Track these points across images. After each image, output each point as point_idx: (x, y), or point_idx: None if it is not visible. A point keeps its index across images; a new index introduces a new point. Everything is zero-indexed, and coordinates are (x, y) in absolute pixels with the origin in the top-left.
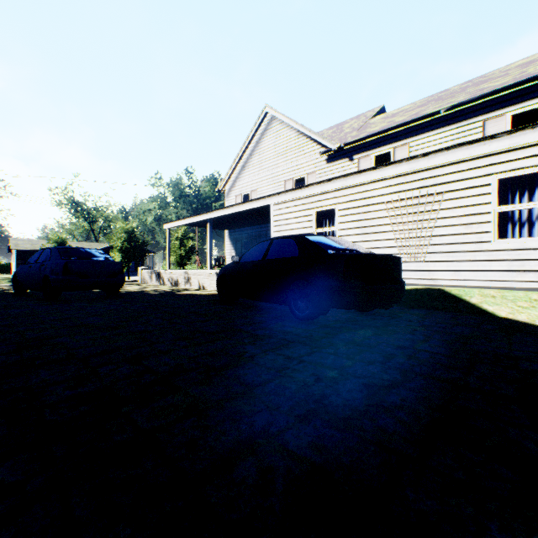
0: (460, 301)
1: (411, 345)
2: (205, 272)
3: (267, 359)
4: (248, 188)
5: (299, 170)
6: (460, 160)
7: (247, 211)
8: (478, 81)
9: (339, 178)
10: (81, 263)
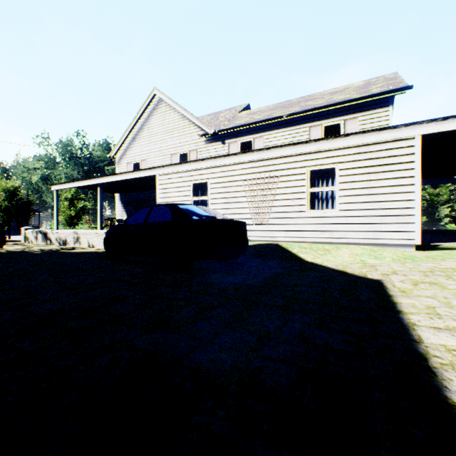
0: (287, 251)
1: (242, 282)
2: (95, 232)
3: (137, 298)
4: (138, 158)
5: (183, 147)
6: (289, 155)
7: (136, 178)
8: (308, 98)
9: (210, 159)
10: None
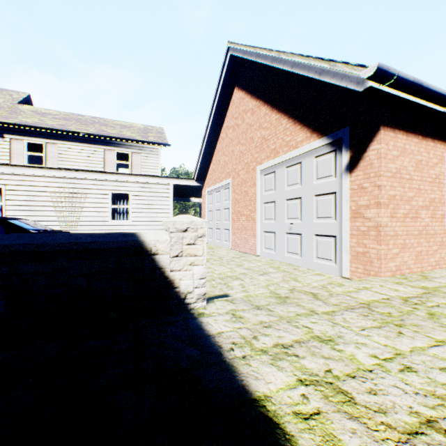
0: None
1: None
2: None
3: None
4: None
5: None
6: (96, 179)
7: None
8: (102, 121)
9: (8, 165)
10: None
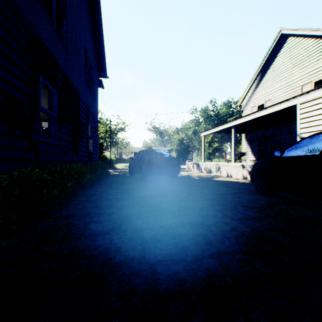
0: None
1: None
2: (232, 164)
3: None
4: (262, 100)
5: (319, 72)
6: None
7: (265, 116)
8: None
9: None
10: (156, 159)
